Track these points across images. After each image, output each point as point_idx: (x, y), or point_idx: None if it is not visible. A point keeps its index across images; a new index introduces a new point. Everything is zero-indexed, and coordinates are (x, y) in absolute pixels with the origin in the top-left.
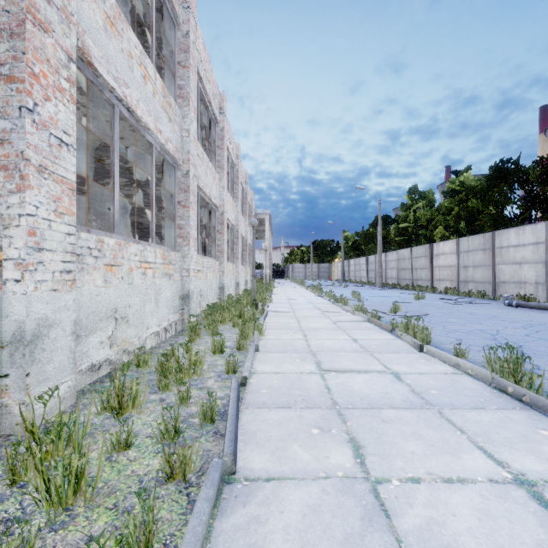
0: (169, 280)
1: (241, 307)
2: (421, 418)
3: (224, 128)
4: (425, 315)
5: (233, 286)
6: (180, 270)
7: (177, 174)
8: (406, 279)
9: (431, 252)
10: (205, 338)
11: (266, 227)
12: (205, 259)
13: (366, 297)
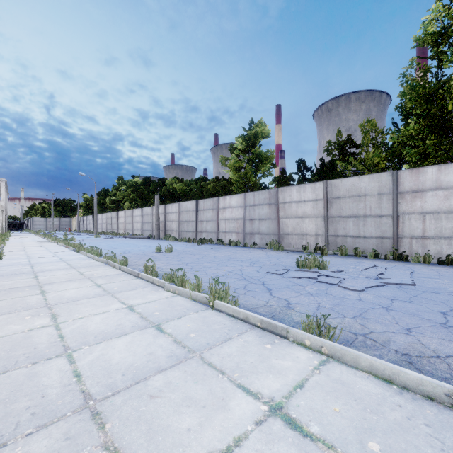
0: None
1: None
2: (40, 248)
3: None
4: (82, 240)
5: None
6: None
7: None
8: (110, 229)
9: (118, 215)
10: None
11: (2, 191)
12: None
13: None
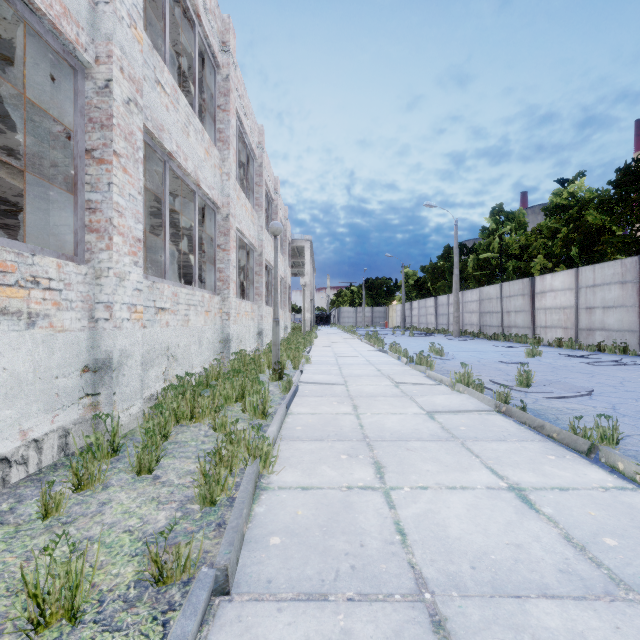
0: (25, 328)
1: (245, 381)
2: None
3: (230, 78)
4: (589, 392)
5: (252, 336)
6: (86, 304)
7: (84, 87)
8: (493, 326)
9: (533, 288)
10: (114, 485)
11: (306, 257)
12: (184, 288)
13: (450, 352)
